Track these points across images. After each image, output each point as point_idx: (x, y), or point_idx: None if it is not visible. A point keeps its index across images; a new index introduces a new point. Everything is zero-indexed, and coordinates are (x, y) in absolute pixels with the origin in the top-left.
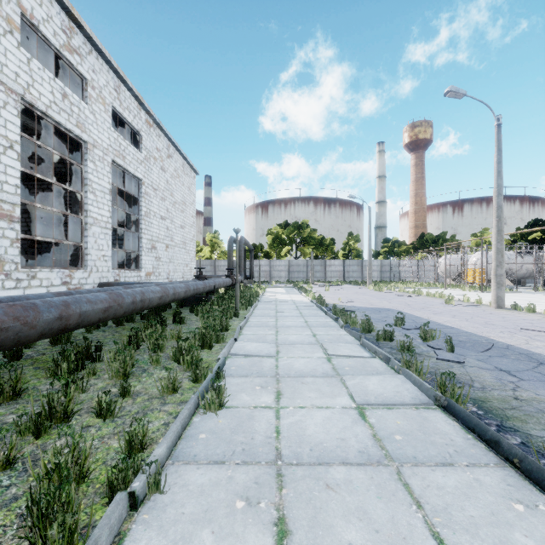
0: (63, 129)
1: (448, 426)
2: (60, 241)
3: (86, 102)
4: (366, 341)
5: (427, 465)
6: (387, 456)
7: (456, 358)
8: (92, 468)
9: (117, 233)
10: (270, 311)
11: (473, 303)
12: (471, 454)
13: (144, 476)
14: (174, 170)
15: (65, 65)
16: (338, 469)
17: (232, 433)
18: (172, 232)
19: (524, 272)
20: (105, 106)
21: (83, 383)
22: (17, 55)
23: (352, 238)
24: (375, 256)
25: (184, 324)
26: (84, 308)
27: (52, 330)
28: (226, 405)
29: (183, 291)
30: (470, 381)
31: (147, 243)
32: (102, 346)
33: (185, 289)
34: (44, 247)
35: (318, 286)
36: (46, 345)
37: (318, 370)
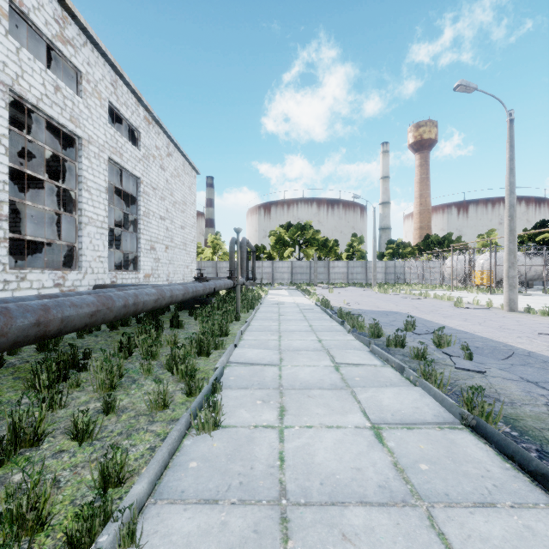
0: (56, 123)
1: (480, 451)
2: (52, 241)
3: (80, 96)
4: (376, 348)
5: (463, 505)
6: (413, 493)
7: (476, 366)
8: (56, 510)
9: (115, 234)
10: (272, 314)
11: (484, 306)
12: (514, 490)
13: (115, 526)
14: (174, 169)
15: (59, 58)
16: (355, 511)
17: (228, 460)
18: (172, 233)
19: (532, 273)
20: (101, 100)
21: (65, 396)
22: (5, 44)
23: (356, 240)
24: (379, 258)
25: (182, 328)
26: (67, 313)
27: (28, 338)
28: (222, 424)
29: (181, 294)
30: (496, 394)
31: (146, 243)
32: (91, 353)
33: (183, 292)
34: (40, 248)
35: (321, 288)
36: (32, 351)
37: (326, 380)
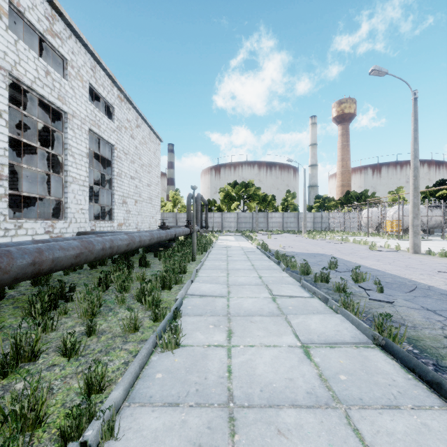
0: (46, 101)
1: (388, 365)
2: (43, 196)
3: (66, 79)
4: (306, 283)
5: (373, 408)
6: (334, 398)
7: (386, 298)
8: (51, 411)
9: (94, 190)
10: (222, 255)
11: (393, 249)
12: (414, 395)
13: (98, 423)
14: (141, 138)
15: (48, 48)
16: (288, 412)
17: (187, 372)
18: (140, 190)
19: (433, 223)
20: (82, 82)
21: (55, 322)
22: (5, 37)
23: (289, 195)
24: (308, 210)
25: (148, 267)
26: (57, 254)
27: (25, 275)
28: (182, 344)
29: (148, 239)
30: (401, 320)
31: (119, 198)
32: (76, 287)
33: (149, 238)
34: (33, 202)
35: (261, 235)
36: (28, 286)
37: (265, 309)
